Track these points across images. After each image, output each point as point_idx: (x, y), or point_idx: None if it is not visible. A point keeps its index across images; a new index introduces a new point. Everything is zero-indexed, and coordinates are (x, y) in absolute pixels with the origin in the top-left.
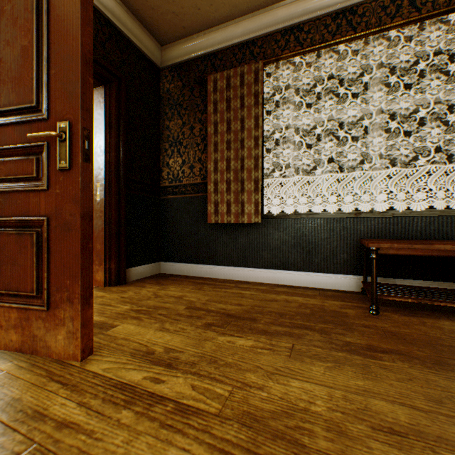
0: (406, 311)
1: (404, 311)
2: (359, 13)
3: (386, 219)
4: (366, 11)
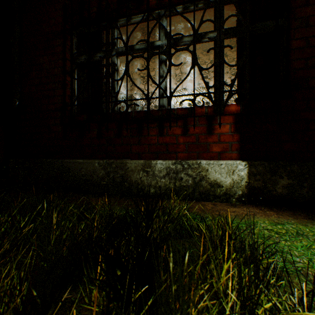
0: None
1: None
2: None
3: None
4: None
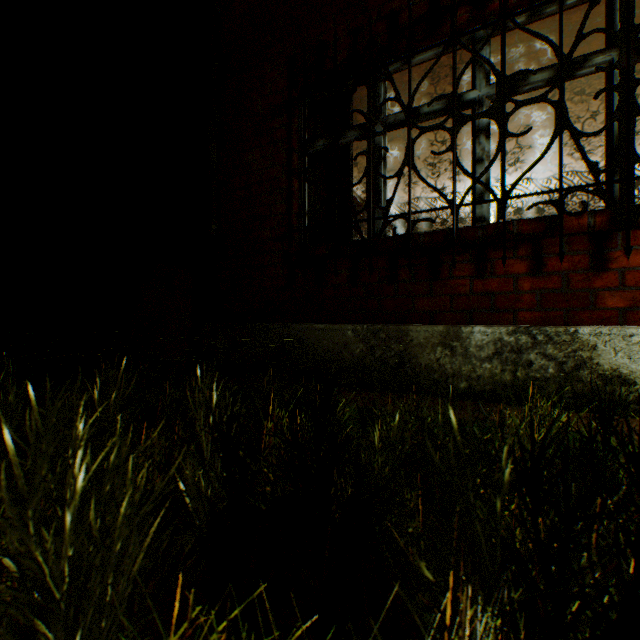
0: None
1: None
2: None
3: None
4: None
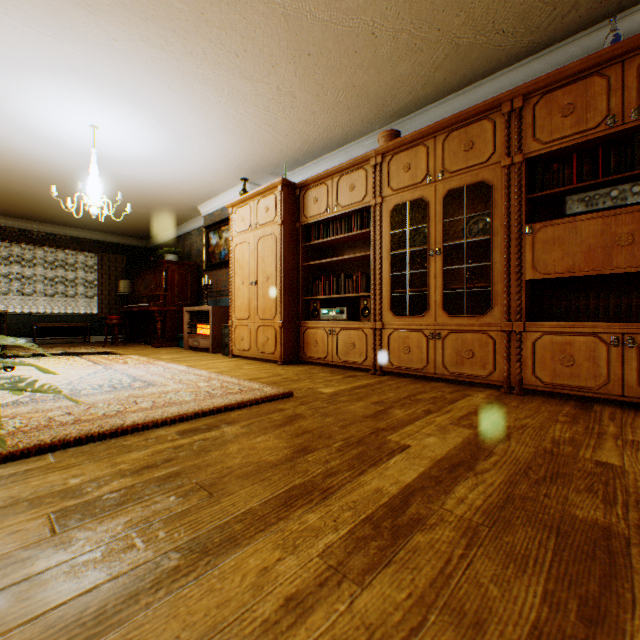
0: (49, 344)
1: (48, 344)
2: (33, 234)
3: (45, 316)
4: (37, 234)
